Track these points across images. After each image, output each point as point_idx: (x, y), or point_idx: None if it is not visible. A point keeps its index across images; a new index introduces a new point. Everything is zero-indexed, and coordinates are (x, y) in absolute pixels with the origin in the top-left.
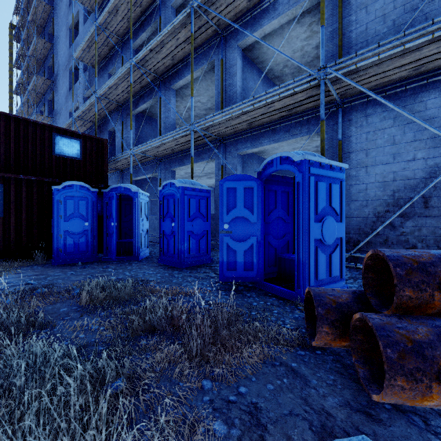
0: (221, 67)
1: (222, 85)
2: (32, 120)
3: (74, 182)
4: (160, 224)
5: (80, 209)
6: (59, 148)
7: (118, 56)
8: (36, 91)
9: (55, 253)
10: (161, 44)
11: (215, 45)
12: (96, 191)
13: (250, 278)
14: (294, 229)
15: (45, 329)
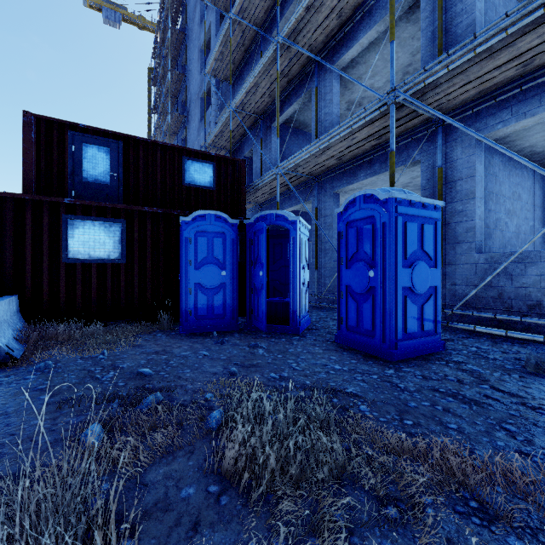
0: None
1: (440, 20)
2: (160, 143)
3: (207, 211)
4: (340, 273)
5: (215, 251)
6: (190, 176)
7: (256, 56)
8: (170, 131)
9: (183, 316)
10: None
11: None
12: (236, 224)
13: None
14: None
15: None
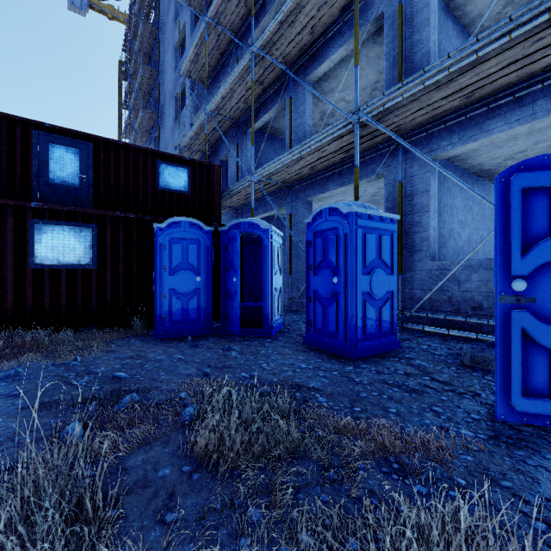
0: (399, 16)
1: (400, 47)
2: (133, 146)
3: (182, 218)
4: (309, 279)
5: (190, 257)
6: (164, 180)
7: (232, 60)
8: (142, 129)
9: (157, 321)
10: (297, 8)
11: None
12: (211, 231)
13: None
14: None
15: None
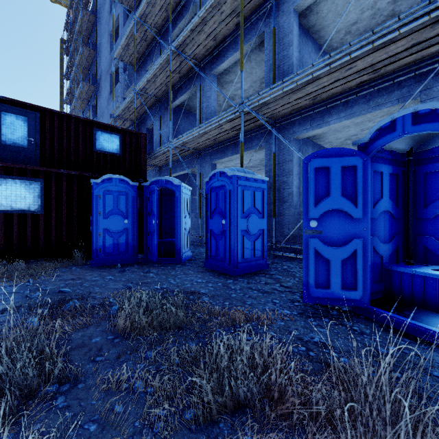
0: (273, 37)
1: (274, 59)
2: (74, 116)
3: (113, 175)
4: (207, 221)
5: (120, 205)
6: (100, 144)
7: (156, 51)
8: (82, 98)
9: (94, 253)
10: (203, 22)
11: (265, 14)
12: (136, 185)
13: (350, 301)
14: (409, 229)
15: (66, 382)
